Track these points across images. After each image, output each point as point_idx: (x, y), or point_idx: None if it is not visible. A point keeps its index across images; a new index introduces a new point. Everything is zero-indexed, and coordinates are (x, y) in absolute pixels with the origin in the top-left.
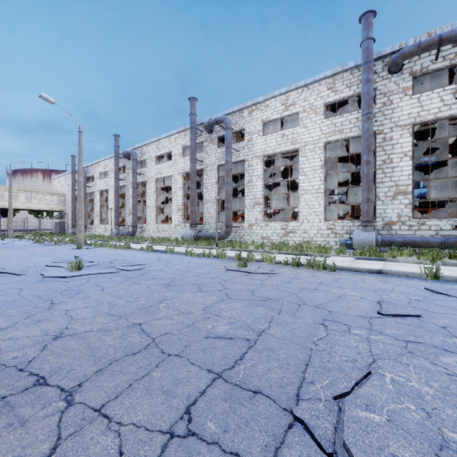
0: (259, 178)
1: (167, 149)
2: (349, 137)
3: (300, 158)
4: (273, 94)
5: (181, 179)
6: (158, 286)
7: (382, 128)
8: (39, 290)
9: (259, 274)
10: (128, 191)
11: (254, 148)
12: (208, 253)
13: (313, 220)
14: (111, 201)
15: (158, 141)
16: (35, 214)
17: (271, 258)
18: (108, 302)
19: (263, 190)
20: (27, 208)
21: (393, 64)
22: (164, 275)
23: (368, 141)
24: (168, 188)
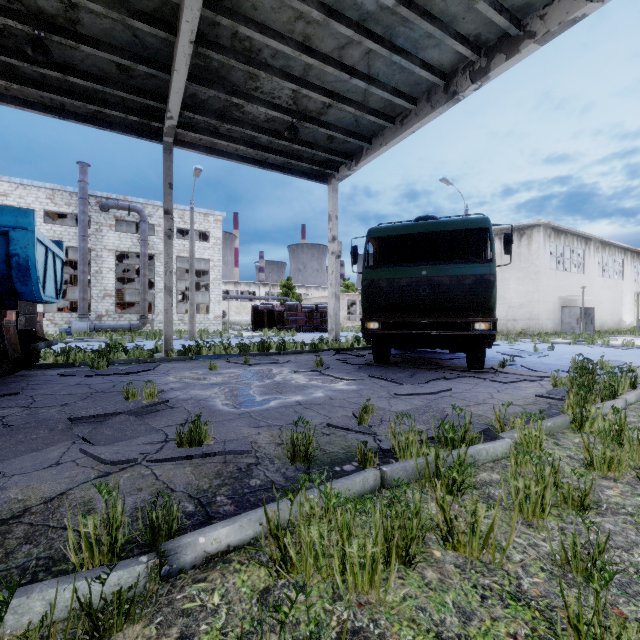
0: None
1: None
2: (69, 246)
3: None
4: None
5: None
6: None
7: (95, 247)
8: None
9: None
10: None
11: None
12: None
13: None
14: None
15: None
16: None
17: None
18: None
19: None
20: None
21: (102, 207)
22: None
23: (85, 256)
24: None
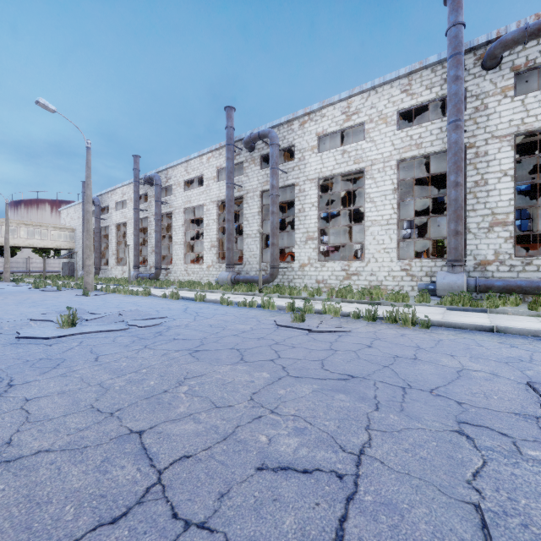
0: (313, 207)
1: (198, 172)
2: (430, 153)
3: (365, 180)
4: (331, 100)
5: (215, 209)
6: (180, 353)
7: (473, 140)
8: (1, 360)
9: (324, 332)
10: (150, 224)
11: (307, 169)
12: (251, 302)
13: (383, 259)
14: (129, 237)
15: (186, 162)
16: (40, 253)
17: (336, 309)
18: (99, 383)
19: (318, 221)
20: (28, 245)
21: (489, 57)
22: (191, 334)
23: (457, 157)
24: (200, 222)
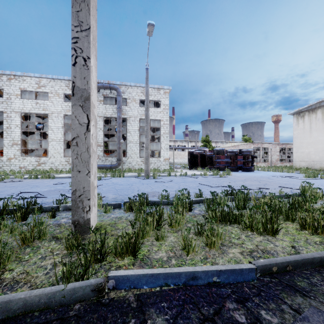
0: (17, 127)
1: None
2: None
3: (49, 119)
4: (29, 75)
5: None
6: None
7: None
8: None
9: (11, 182)
10: None
11: (13, 105)
12: None
13: (57, 156)
14: None
15: None
16: None
17: (21, 176)
18: None
19: (21, 135)
20: None
21: None
22: None
23: None
24: None
